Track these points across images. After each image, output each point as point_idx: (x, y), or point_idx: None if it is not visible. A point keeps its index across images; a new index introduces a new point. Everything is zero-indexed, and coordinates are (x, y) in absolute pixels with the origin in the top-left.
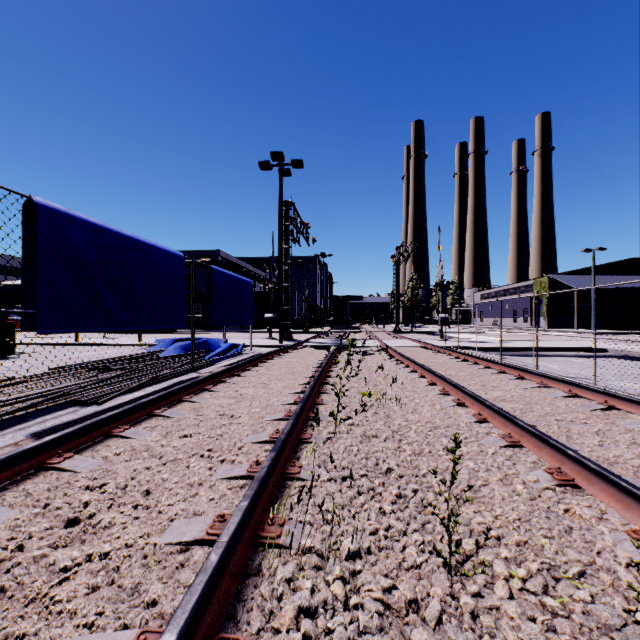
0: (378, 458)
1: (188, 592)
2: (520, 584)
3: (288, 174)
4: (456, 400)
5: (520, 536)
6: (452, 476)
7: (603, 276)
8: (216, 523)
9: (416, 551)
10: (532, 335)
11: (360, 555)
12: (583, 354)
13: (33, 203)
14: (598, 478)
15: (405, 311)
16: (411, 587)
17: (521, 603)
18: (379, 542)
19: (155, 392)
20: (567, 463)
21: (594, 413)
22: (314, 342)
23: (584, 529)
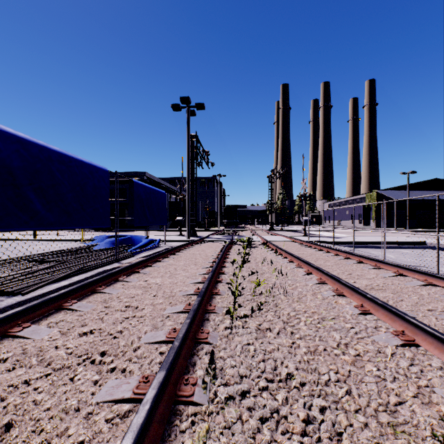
0: (276, 360)
1: None
2: None
3: (193, 114)
4: (335, 290)
5: None
6: None
7: (414, 191)
8: None
9: None
10: (366, 232)
11: None
12: (408, 246)
13: None
14: None
15: (277, 215)
16: None
17: None
18: None
19: (77, 282)
20: None
21: None
22: (212, 238)
23: None
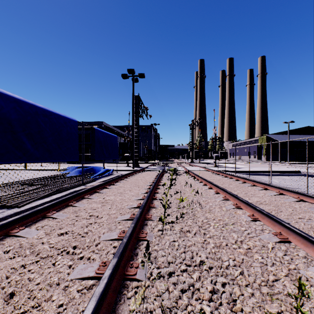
0: (193, 252)
1: None
2: None
3: (137, 81)
4: (235, 204)
5: None
6: None
7: (292, 135)
8: None
9: None
10: (259, 164)
11: None
12: (288, 174)
13: None
14: None
15: (196, 152)
16: None
17: None
18: None
19: (56, 199)
20: None
21: None
22: (150, 168)
23: None
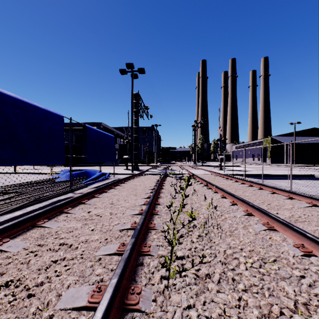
0: None
1: None
2: None
3: (136, 77)
4: (265, 224)
5: None
6: None
7: (298, 137)
8: None
9: None
10: (265, 167)
11: None
12: (299, 178)
13: None
14: None
15: (198, 155)
16: None
17: None
18: None
19: (28, 213)
20: None
21: None
22: (151, 171)
23: None
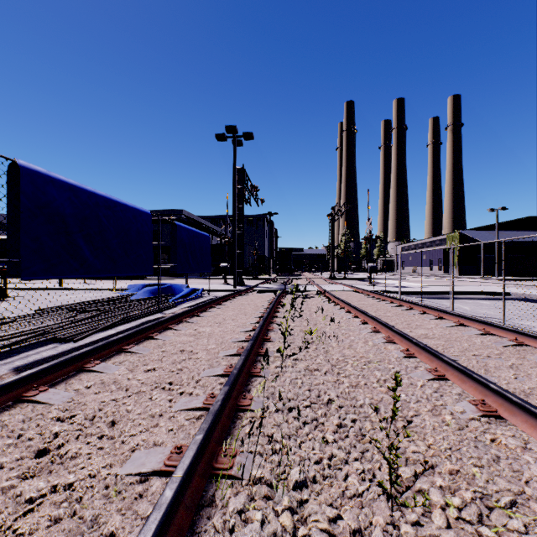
0: (320, 390)
1: (142, 531)
2: (456, 513)
3: (240, 145)
4: (386, 337)
5: (452, 465)
6: (393, 412)
7: (505, 231)
8: (173, 454)
9: (358, 480)
10: (446, 281)
11: (306, 485)
12: (490, 297)
13: (17, 166)
14: (520, 410)
15: (339, 261)
16: (355, 517)
17: (458, 533)
18: (323, 471)
19: (125, 330)
20: (490, 395)
21: (506, 349)
22: (262, 287)
23: (511, 458)
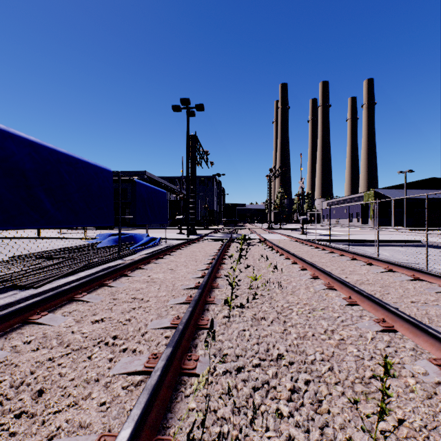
0: (268, 343)
1: None
2: None
3: (193, 115)
4: (326, 284)
5: None
6: (380, 410)
7: (411, 190)
8: None
9: None
10: (364, 231)
11: None
12: (403, 244)
13: None
14: None
15: (275, 214)
16: None
17: None
18: None
19: (84, 277)
20: None
21: (440, 295)
22: (212, 236)
23: None
